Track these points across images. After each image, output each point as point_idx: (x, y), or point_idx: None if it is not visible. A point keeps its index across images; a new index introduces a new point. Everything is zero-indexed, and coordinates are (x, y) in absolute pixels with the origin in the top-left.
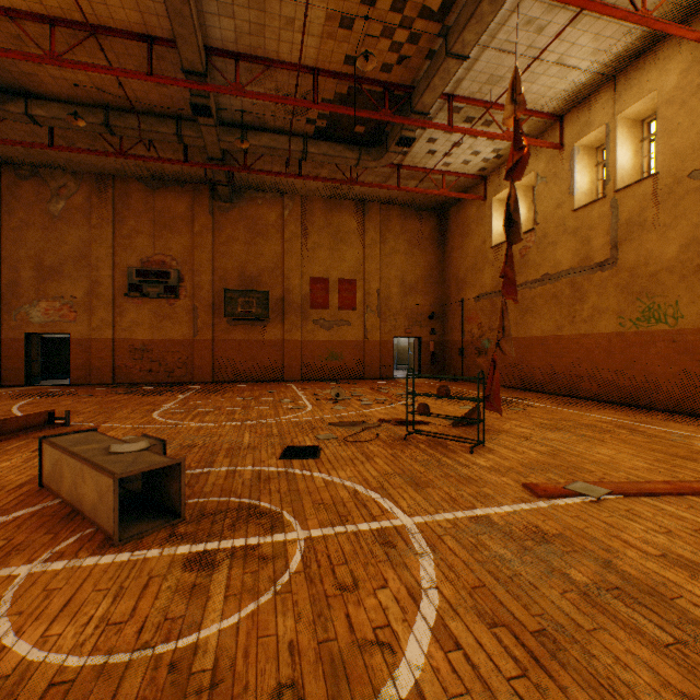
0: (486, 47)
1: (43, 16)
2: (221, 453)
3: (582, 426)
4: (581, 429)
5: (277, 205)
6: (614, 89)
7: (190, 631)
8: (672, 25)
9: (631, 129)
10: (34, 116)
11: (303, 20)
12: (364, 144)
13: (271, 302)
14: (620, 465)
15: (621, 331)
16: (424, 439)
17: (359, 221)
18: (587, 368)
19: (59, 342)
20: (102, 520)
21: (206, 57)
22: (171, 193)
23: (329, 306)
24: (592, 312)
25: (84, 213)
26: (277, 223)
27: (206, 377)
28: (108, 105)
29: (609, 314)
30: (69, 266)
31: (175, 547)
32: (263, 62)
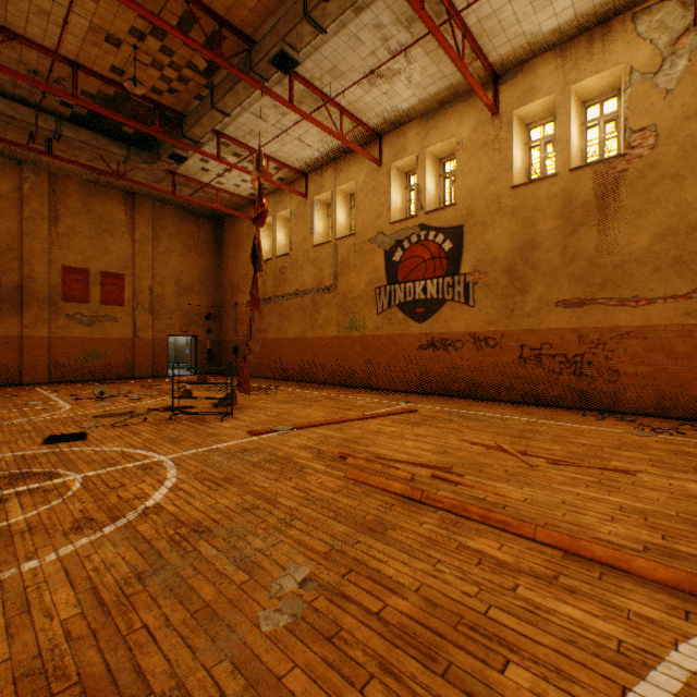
0: (246, 110)
1: None
2: None
3: (306, 399)
4: (304, 401)
5: (12, 174)
6: (335, 168)
7: (1, 522)
8: (356, 147)
9: (346, 199)
10: None
11: (62, 18)
12: (134, 144)
13: (3, 290)
14: (311, 416)
15: (339, 336)
16: (188, 417)
17: (128, 213)
18: (322, 361)
19: None
20: None
21: None
22: None
23: (90, 300)
24: (324, 321)
25: None
26: (12, 196)
27: None
28: None
29: (333, 323)
30: None
31: None
32: (2, 31)
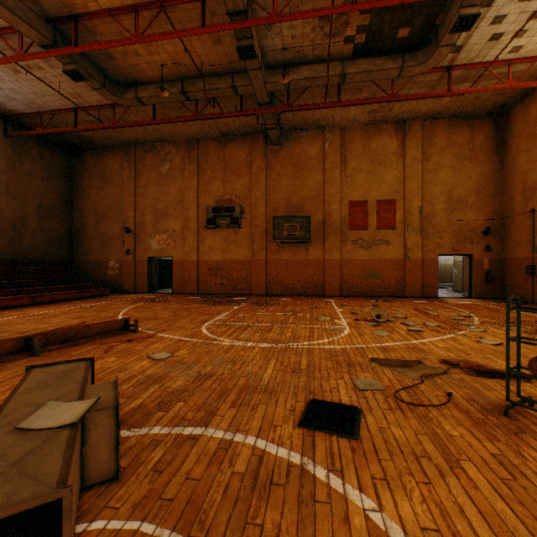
0: None
1: (130, 7)
2: (230, 395)
3: None
4: None
5: (318, 140)
6: None
7: None
8: None
9: None
10: (140, 98)
11: None
12: (407, 51)
13: (313, 226)
14: None
15: None
16: None
17: (398, 142)
18: None
19: (170, 263)
20: None
21: None
22: (235, 145)
23: (367, 227)
24: None
25: (180, 170)
26: (318, 156)
27: (260, 291)
28: (184, 76)
29: None
30: (171, 209)
31: None
32: None
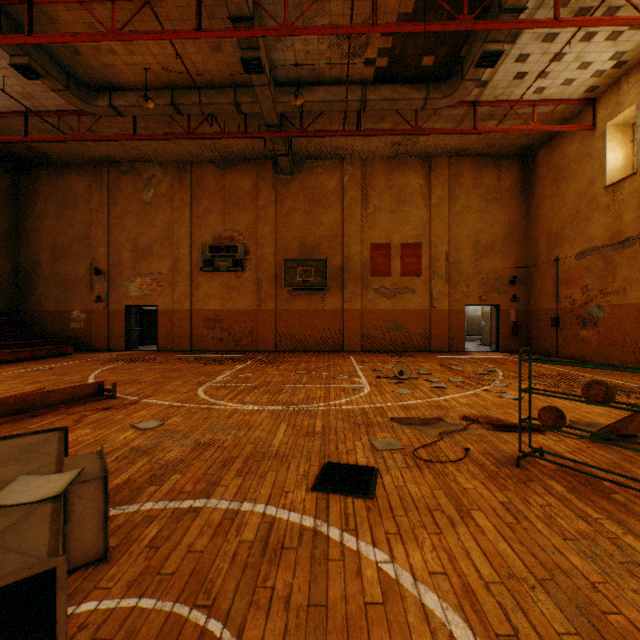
0: None
1: None
2: (235, 464)
3: None
4: None
5: (336, 171)
6: None
7: None
8: None
9: None
10: (116, 107)
11: None
12: (432, 81)
13: (331, 271)
14: None
15: None
16: (553, 467)
17: (424, 179)
18: None
19: (155, 313)
20: None
21: None
22: (238, 171)
23: (391, 273)
24: None
25: (168, 198)
26: (336, 190)
27: (268, 346)
28: (174, 85)
29: None
30: (157, 246)
31: None
32: None
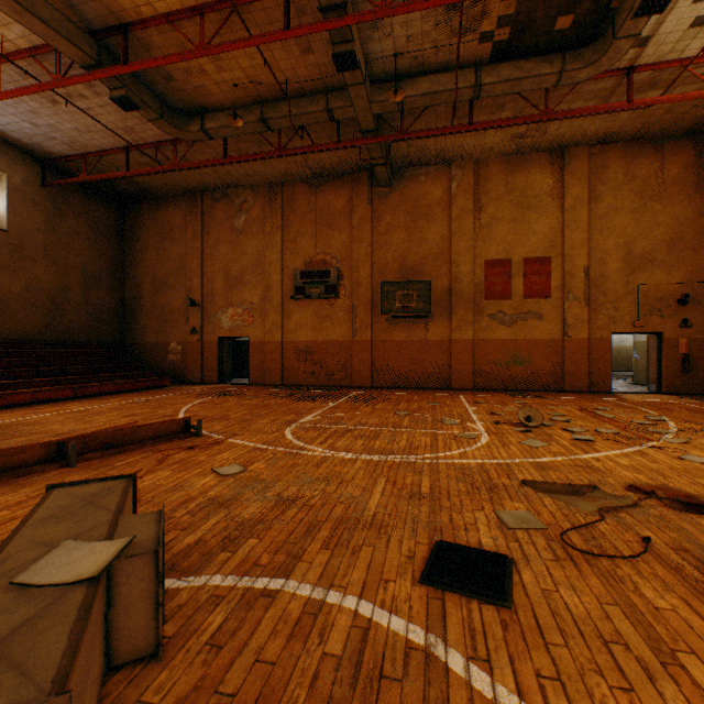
0: None
1: (193, 9)
2: (322, 531)
3: None
4: None
5: (442, 178)
6: None
7: None
8: None
9: None
10: (207, 130)
11: None
12: (569, 49)
13: (435, 295)
14: None
15: None
16: None
17: (554, 177)
18: None
19: (247, 345)
20: None
21: None
22: (330, 188)
23: (510, 295)
24: None
25: (259, 224)
26: (442, 200)
27: (364, 382)
28: (263, 99)
29: None
30: (248, 274)
31: None
32: None
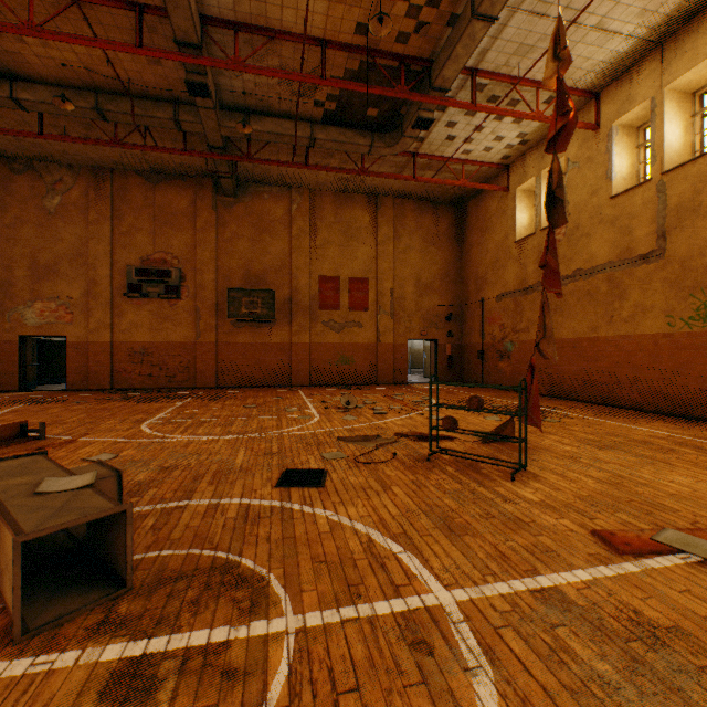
0: (516, 9)
1: None
2: (206, 478)
3: (635, 442)
4: (636, 447)
5: (284, 199)
6: (661, 57)
7: None
8: None
9: (681, 103)
10: (20, 100)
11: None
12: (377, 130)
13: (278, 302)
14: None
15: (670, 332)
16: (451, 459)
17: (371, 216)
18: (628, 373)
19: (58, 345)
20: (8, 595)
21: (201, 27)
22: (172, 187)
23: (340, 307)
24: (634, 310)
25: (81, 209)
26: (284, 219)
27: (209, 382)
28: (100, 88)
29: (655, 313)
30: (65, 265)
31: (102, 647)
32: (264, 33)
